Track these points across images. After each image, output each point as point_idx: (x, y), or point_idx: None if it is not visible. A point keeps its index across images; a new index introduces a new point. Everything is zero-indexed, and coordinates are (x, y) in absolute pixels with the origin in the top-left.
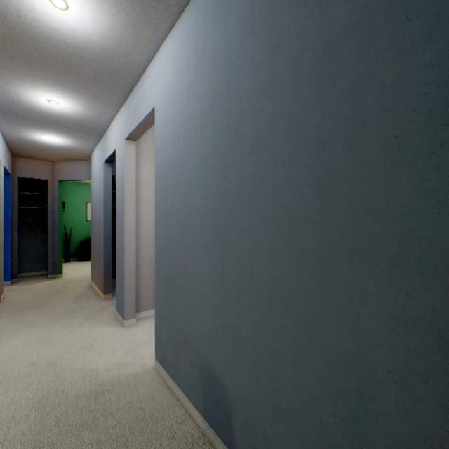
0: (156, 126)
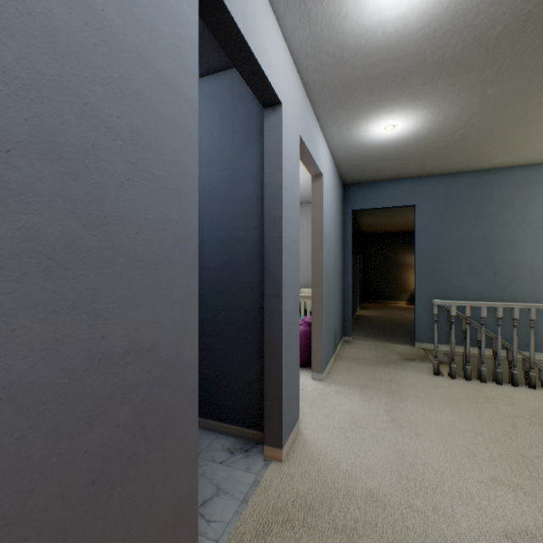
0: (324, 192)
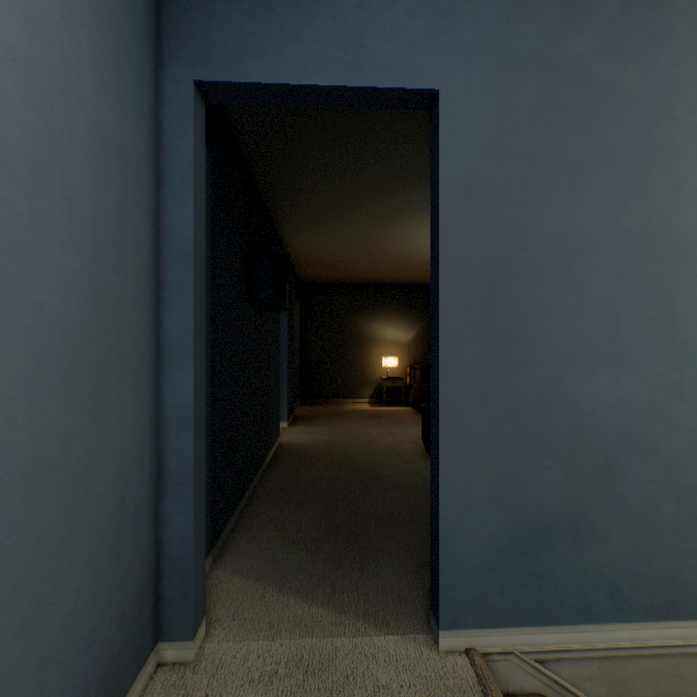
0: None
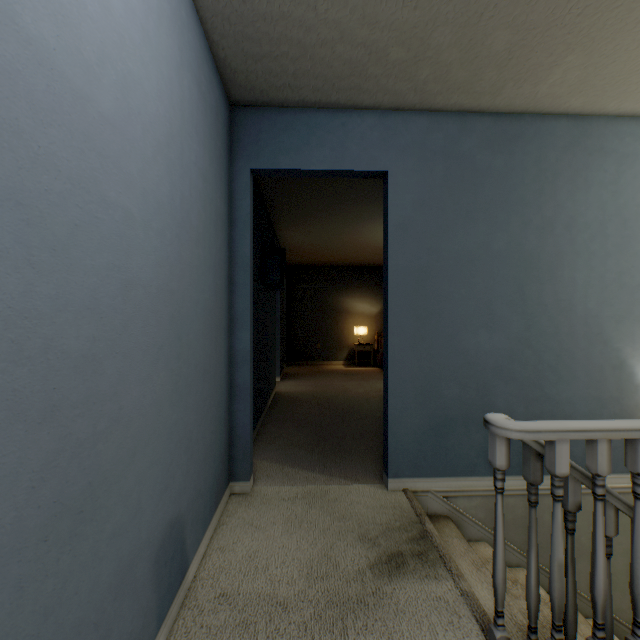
0: None
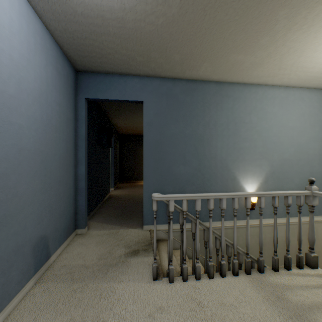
0: None
